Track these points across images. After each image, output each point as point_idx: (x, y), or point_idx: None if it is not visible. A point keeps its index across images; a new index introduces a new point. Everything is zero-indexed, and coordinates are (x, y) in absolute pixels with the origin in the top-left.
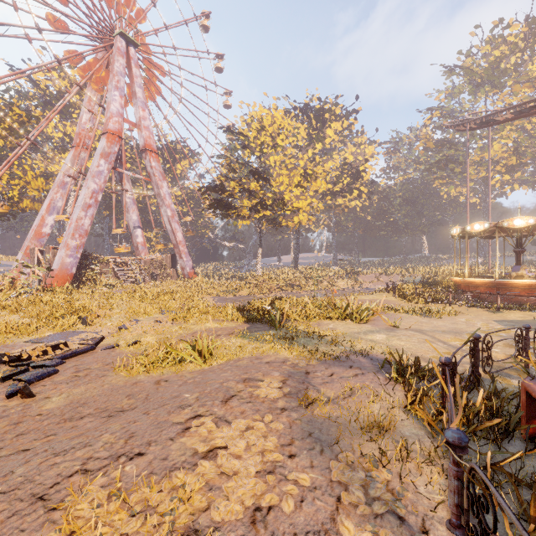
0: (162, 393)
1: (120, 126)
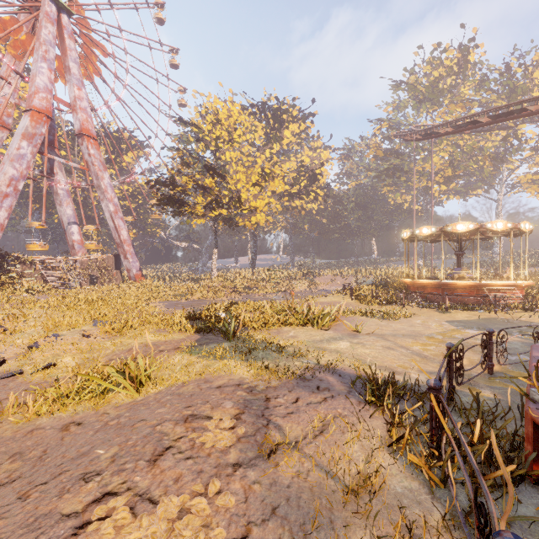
0: (66, 446)
1: (48, 104)
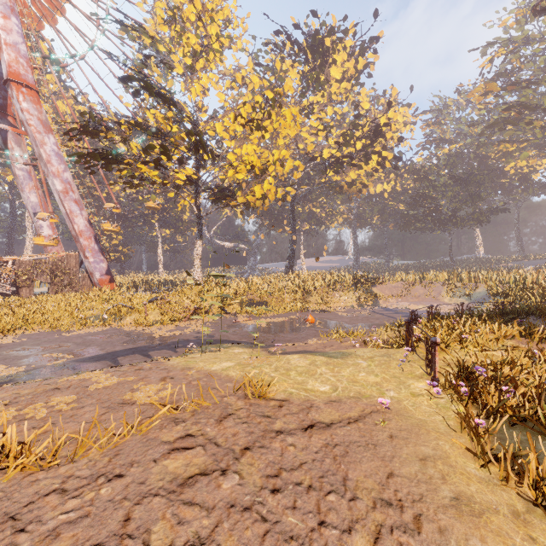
0: None
1: None
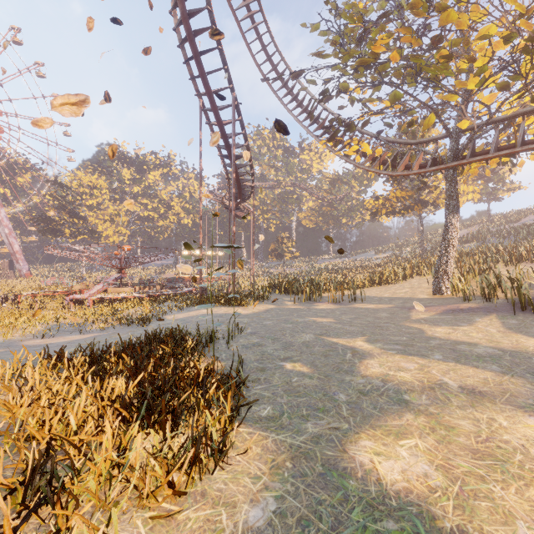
0: None
1: None
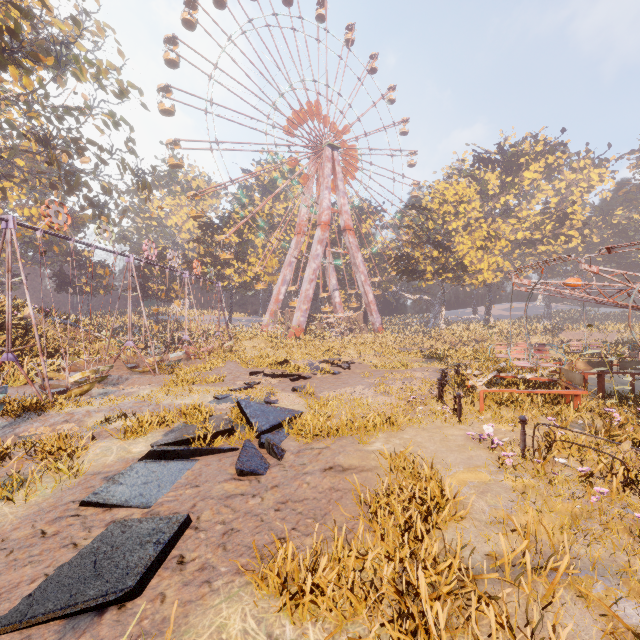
0: None
1: (329, 217)
